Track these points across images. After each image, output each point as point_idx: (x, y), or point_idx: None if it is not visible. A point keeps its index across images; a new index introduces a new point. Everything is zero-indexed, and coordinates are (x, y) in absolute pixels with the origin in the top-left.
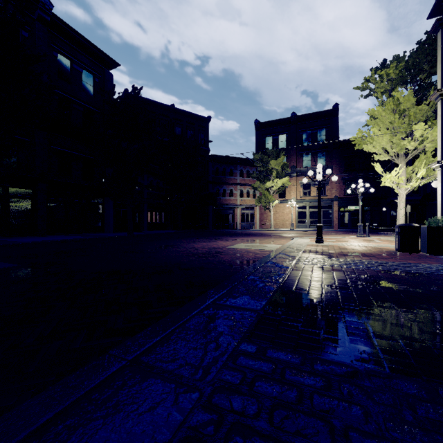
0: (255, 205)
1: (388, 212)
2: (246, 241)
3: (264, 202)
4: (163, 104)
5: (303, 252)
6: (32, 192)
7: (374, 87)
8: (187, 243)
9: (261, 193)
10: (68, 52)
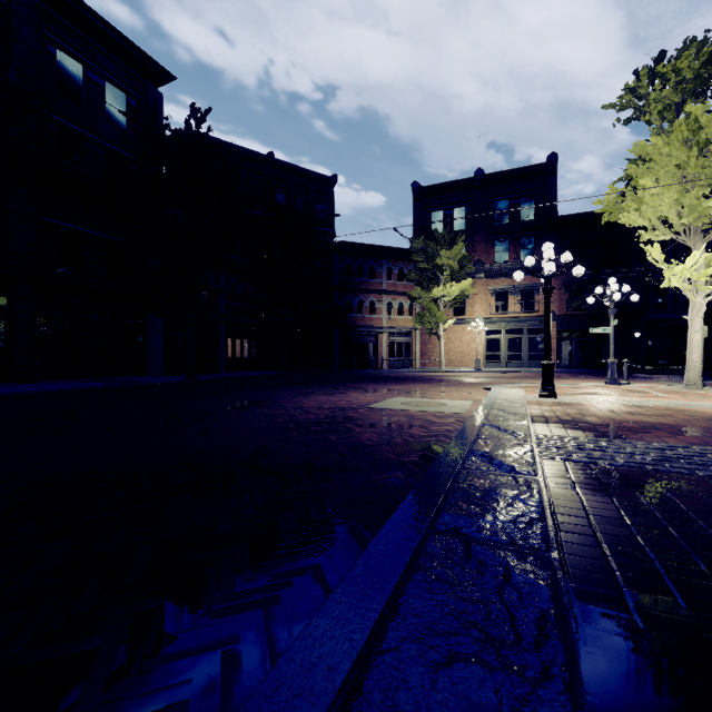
0: (414, 328)
1: (644, 340)
2: (403, 392)
3: (430, 323)
4: (255, 151)
5: (533, 422)
6: (7, 301)
7: (644, 103)
8: (291, 398)
9: (423, 308)
10: (77, 47)
